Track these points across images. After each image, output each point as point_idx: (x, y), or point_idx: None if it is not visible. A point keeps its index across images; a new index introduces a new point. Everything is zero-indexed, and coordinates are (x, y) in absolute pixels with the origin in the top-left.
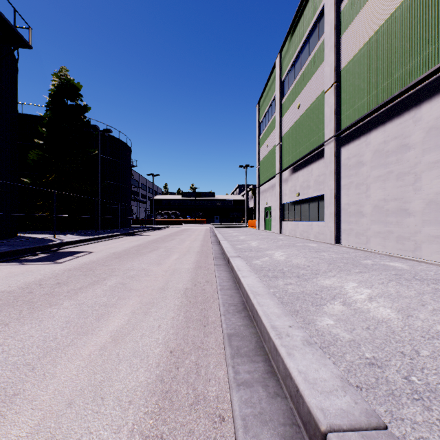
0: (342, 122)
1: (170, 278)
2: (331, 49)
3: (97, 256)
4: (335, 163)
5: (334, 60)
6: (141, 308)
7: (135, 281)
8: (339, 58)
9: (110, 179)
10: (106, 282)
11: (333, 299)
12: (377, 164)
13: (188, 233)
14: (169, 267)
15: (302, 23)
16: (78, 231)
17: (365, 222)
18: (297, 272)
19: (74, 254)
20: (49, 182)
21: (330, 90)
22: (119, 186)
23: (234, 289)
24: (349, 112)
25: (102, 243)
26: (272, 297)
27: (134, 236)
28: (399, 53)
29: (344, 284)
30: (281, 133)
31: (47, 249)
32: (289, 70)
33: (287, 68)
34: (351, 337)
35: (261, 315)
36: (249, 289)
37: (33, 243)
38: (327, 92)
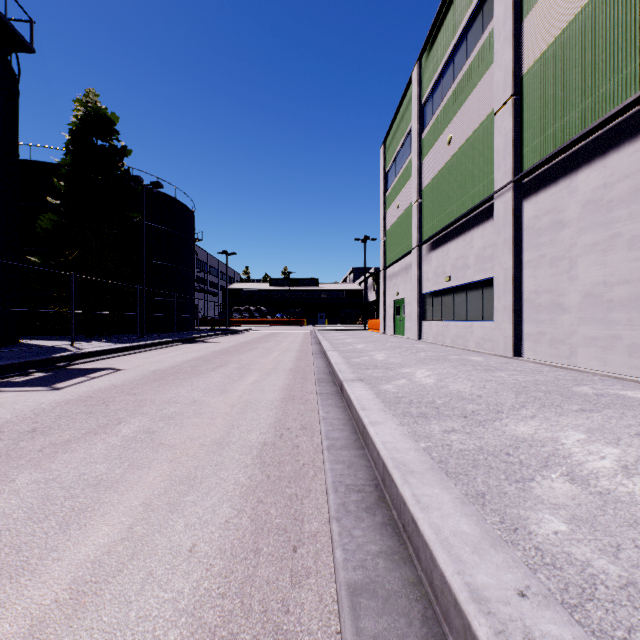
0: (525, 158)
1: (238, 421)
2: (506, 41)
3: (124, 377)
4: (512, 225)
5: (511, 59)
6: (167, 492)
7: (173, 426)
8: (519, 56)
9: (162, 259)
10: (119, 429)
11: (545, 467)
12: (590, 224)
13: (278, 339)
14: (239, 398)
15: (456, 9)
16: (113, 336)
17: (567, 321)
18: (461, 407)
19: (89, 373)
20: (69, 262)
21: (504, 108)
22: (175, 269)
23: (355, 446)
24: (538, 141)
25: (143, 354)
26: (443, 480)
27: (194, 344)
28: (634, 32)
29: (558, 434)
30: (420, 184)
31: (49, 365)
32: (434, 86)
33: (429, 83)
34: (623, 572)
35: (431, 541)
36: (388, 455)
37: (35, 354)
38: (499, 112)
